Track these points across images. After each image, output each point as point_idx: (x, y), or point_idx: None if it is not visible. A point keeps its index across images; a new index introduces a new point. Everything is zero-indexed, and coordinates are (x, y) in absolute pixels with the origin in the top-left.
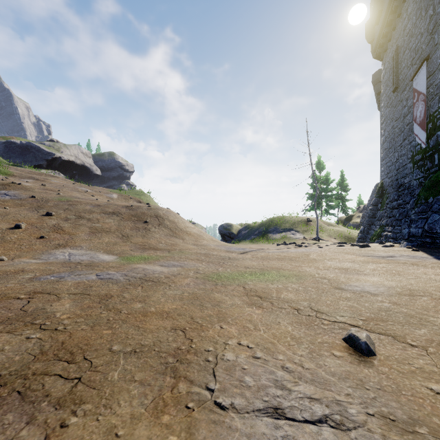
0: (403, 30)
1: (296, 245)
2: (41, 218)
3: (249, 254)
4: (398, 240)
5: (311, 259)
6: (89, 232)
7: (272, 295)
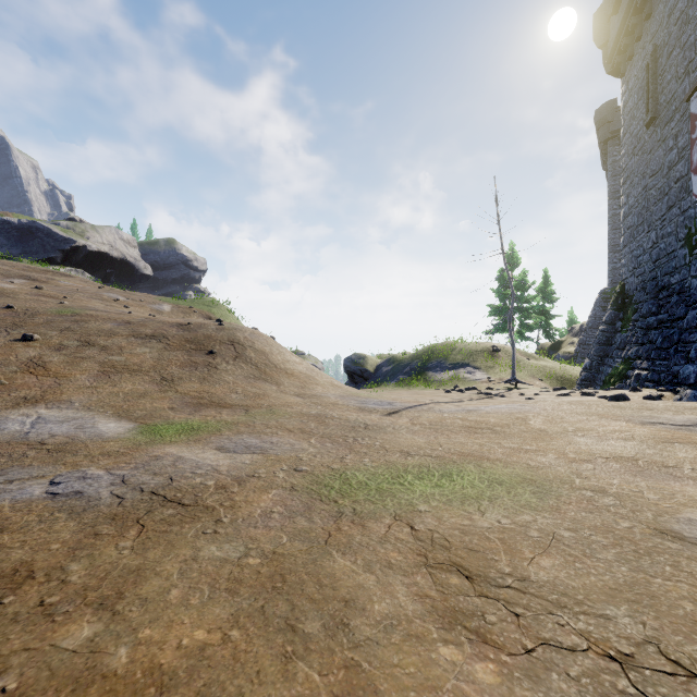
0: (669, 16)
1: (480, 393)
2: (9, 346)
3: (404, 417)
4: (663, 384)
5: (537, 431)
6: (98, 372)
7: (500, 567)
